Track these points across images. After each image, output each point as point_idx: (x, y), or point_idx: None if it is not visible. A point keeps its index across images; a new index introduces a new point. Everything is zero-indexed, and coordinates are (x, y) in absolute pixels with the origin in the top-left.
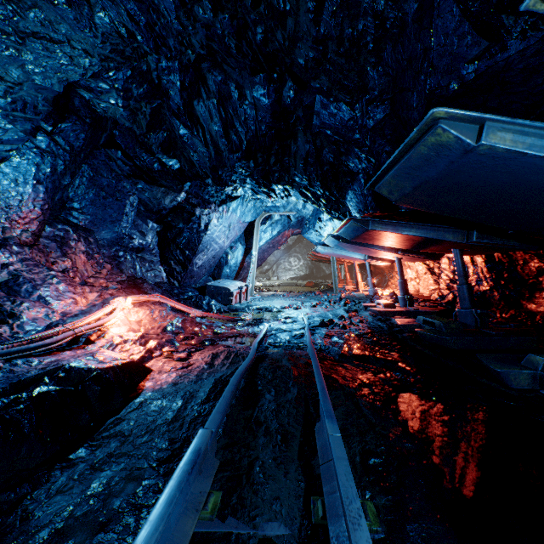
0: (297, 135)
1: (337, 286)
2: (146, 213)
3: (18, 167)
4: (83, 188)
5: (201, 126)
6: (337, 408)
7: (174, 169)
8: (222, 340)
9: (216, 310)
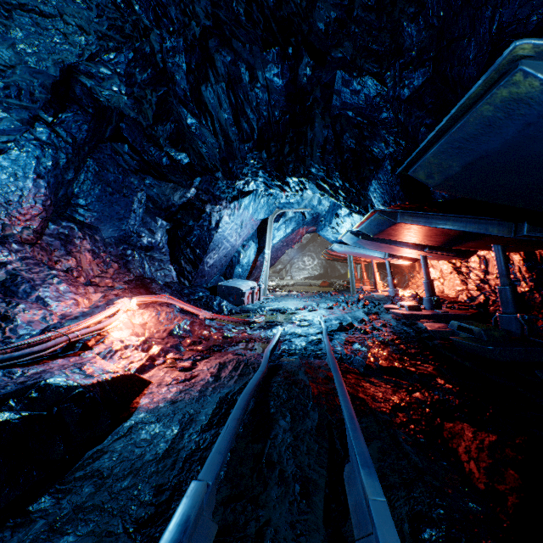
0: (313, 120)
1: (354, 287)
2: (155, 210)
3: (17, 160)
4: (89, 183)
5: (210, 114)
6: (369, 443)
7: (183, 164)
8: (231, 345)
9: (227, 311)
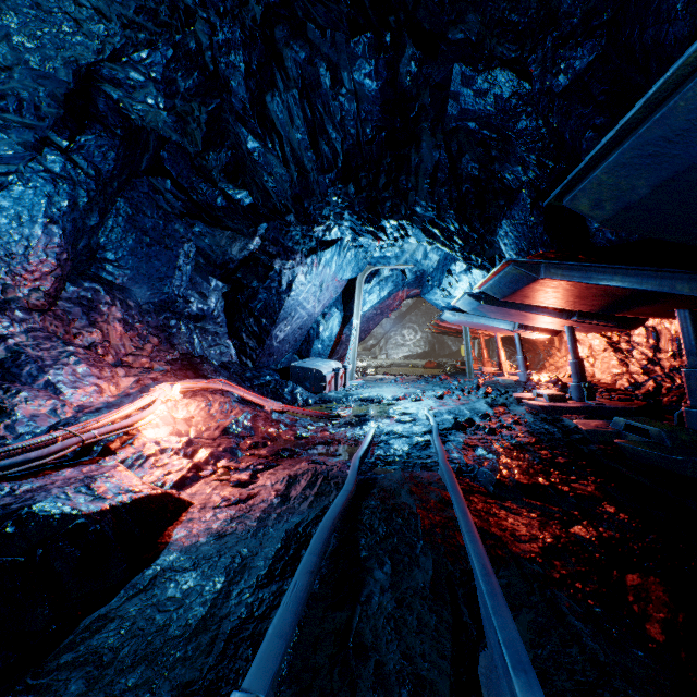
0: (420, 138)
1: (471, 368)
2: (207, 267)
3: (21, 198)
4: (119, 231)
5: (278, 134)
6: (516, 615)
7: (244, 205)
8: (307, 449)
9: (302, 401)
